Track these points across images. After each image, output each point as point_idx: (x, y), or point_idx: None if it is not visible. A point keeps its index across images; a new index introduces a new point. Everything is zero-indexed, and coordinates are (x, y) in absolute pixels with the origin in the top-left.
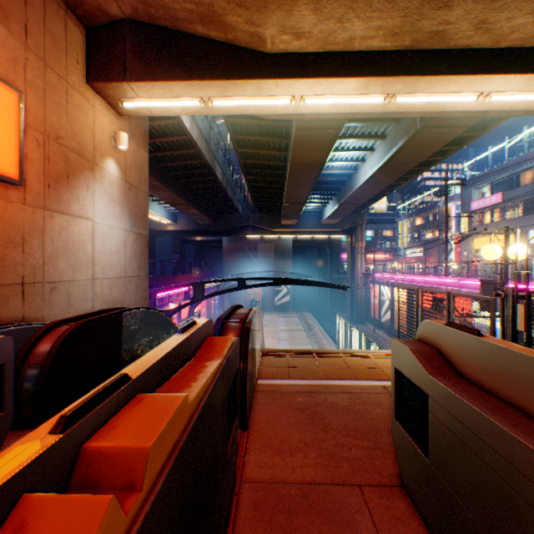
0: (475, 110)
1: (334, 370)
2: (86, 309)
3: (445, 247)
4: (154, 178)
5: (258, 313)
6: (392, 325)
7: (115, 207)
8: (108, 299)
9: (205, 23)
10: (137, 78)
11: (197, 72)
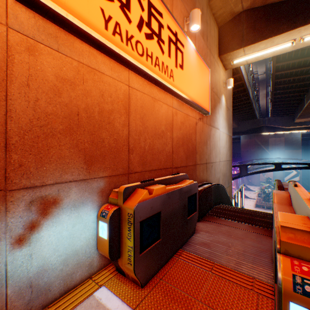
0: None
1: None
2: (217, 177)
3: None
4: None
5: None
6: None
7: (223, 121)
8: (222, 172)
9: None
10: (249, 42)
11: (298, 21)
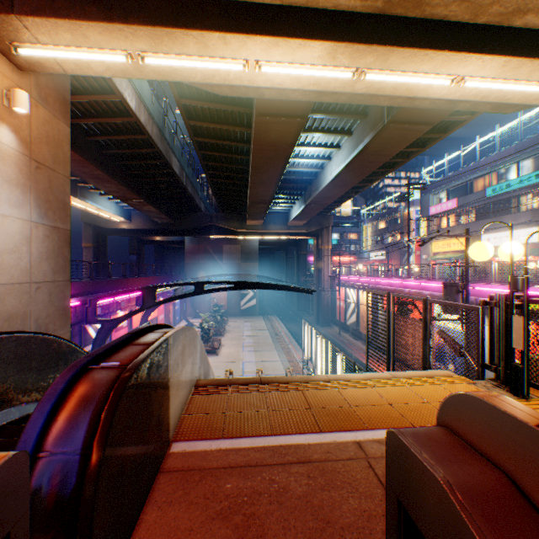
0: (447, 98)
1: (290, 414)
2: None
3: (407, 250)
4: (96, 166)
5: (181, 337)
6: (357, 328)
7: (11, 189)
8: None
9: None
10: (30, 10)
11: (117, 11)
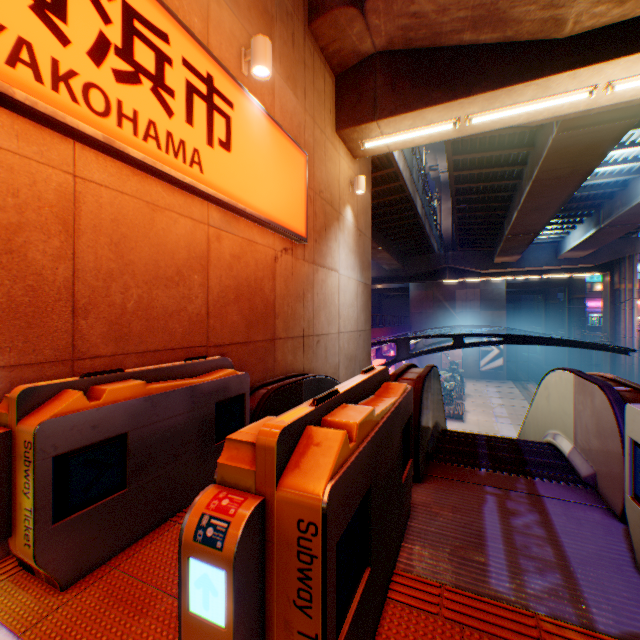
0: None
1: None
2: (334, 364)
3: None
4: None
5: None
6: None
7: (350, 257)
8: (346, 353)
9: (477, 28)
10: (387, 113)
11: (459, 89)
